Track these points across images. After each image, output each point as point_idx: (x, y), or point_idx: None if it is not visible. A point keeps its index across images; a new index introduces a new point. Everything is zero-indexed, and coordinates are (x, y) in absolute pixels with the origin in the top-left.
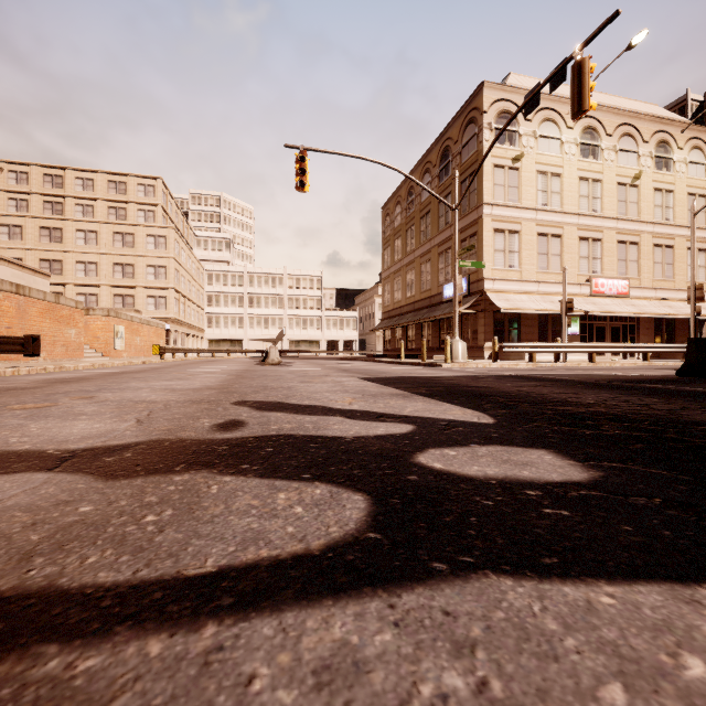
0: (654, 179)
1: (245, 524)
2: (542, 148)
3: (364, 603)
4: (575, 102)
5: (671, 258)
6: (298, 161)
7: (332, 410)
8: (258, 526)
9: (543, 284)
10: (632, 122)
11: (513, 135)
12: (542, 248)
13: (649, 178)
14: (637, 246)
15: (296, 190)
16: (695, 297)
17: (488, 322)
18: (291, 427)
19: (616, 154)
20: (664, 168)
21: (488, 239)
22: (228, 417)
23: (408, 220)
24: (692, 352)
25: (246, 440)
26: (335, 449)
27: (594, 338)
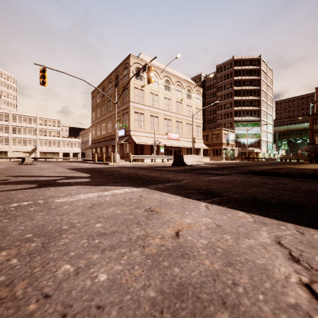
0: (186, 101)
1: (10, 188)
2: (151, 84)
3: (29, 189)
4: (147, 79)
5: (191, 128)
6: (41, 72)
7: (43, 176)
8: (13, 188)
9: (152, 133)
10: (180, 81)
11: (141, 77)
12: (151, 121)
13: (185, 101)
14: (181, 123)
15: (40, 84)
16: (193, 141)
17: (132, 147)
18: (26, 179)
19: (175, 91)
20: (189, 98)
21: (132, 115)
22: (3, 179)
23: (103, 101)
24: (174, 159)
25: (10, 181)
26: (37, 181)
27: (169, 153)
